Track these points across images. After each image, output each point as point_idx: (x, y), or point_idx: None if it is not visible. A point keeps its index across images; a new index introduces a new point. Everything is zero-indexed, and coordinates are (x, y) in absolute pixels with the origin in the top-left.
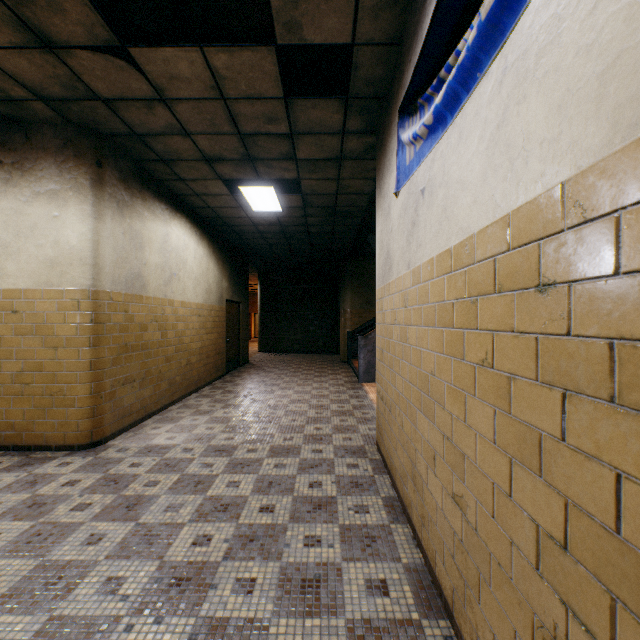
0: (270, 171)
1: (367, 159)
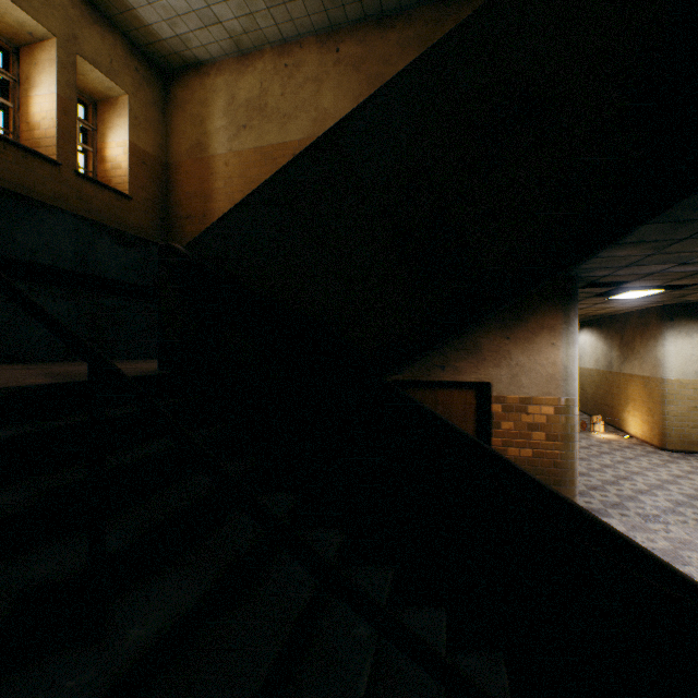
0: None
1: (594, 267)
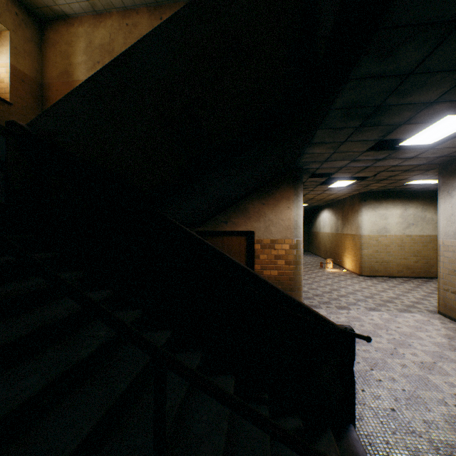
0: (380, 154)
1: (308, 161)
